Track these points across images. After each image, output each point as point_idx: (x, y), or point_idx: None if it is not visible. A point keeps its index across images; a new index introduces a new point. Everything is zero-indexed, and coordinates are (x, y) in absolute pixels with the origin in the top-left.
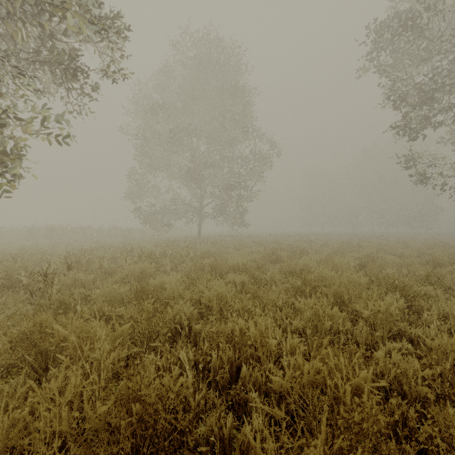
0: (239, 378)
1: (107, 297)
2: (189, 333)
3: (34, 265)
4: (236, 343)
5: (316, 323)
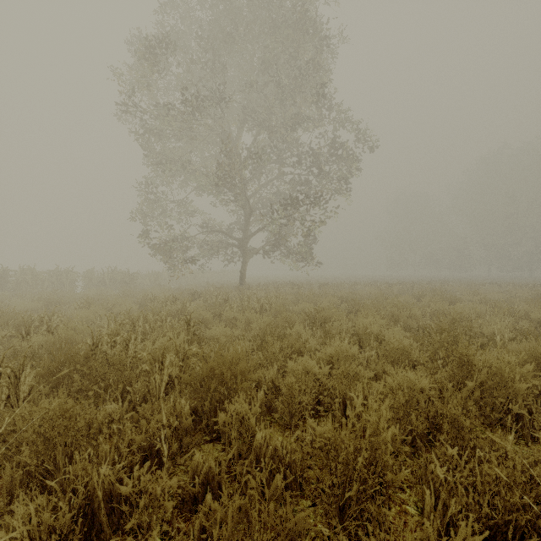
0: None
1: None
2: None
3: None
4: None
5: None
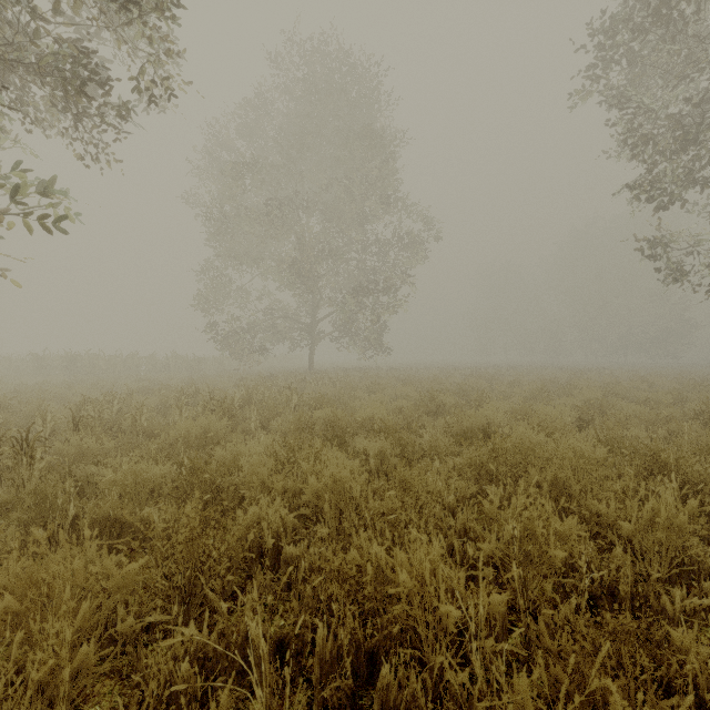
0: (374, 676)
1: (129, 486)
2: (278, 558)
3: (24, 420)
4: (368, 591)
5: (527, 546)
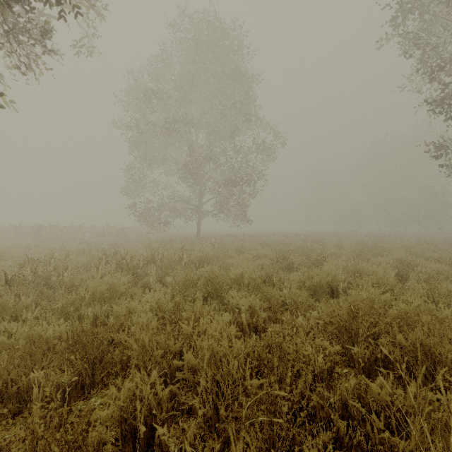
0: None
1: (21, 349)
2: (154, 435)
3: None
4: None
5: None
